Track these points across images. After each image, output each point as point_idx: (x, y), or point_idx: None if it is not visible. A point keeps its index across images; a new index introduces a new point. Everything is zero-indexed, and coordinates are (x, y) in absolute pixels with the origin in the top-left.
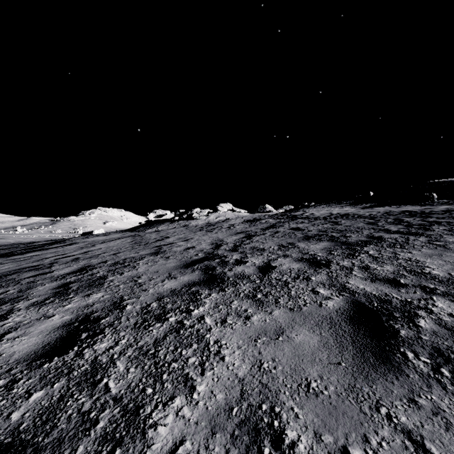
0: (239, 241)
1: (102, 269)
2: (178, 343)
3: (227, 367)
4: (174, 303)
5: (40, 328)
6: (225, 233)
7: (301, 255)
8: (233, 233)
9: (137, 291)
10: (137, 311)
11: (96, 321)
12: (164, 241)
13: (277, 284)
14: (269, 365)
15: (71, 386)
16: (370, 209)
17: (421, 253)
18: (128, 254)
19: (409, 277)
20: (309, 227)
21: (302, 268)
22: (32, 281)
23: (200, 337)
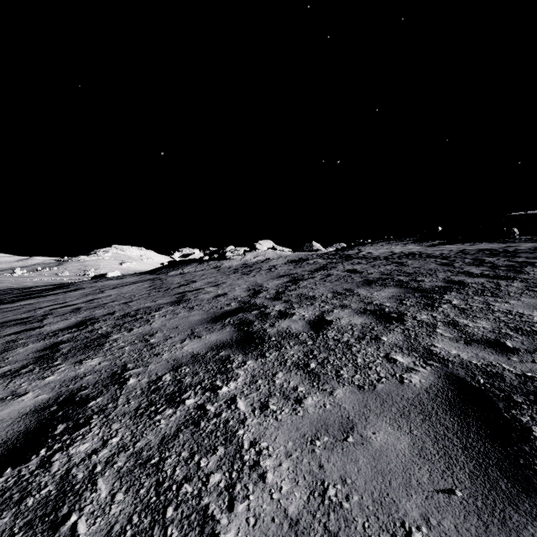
0: (282, 287)
1: (106, 323)
2: (195, 445)
3: (270, 494)
4: (195, 375)
5: (0, 415)
6: (264, 276)
7: (364, 305)
8: (275, 277)
9: (146, 356)
10: (143, 387)
11: (83, 404)
12: (190, 286)
13: (336, 346)
14: (338, 492)
15: (16, 530)
16: (439, 247)
17: (521, 303)
18: (142, 303)
19: (517, 338)
20: (369, 269)
21: (367, 324)
22: (12, 340)
23: (229, 434)
